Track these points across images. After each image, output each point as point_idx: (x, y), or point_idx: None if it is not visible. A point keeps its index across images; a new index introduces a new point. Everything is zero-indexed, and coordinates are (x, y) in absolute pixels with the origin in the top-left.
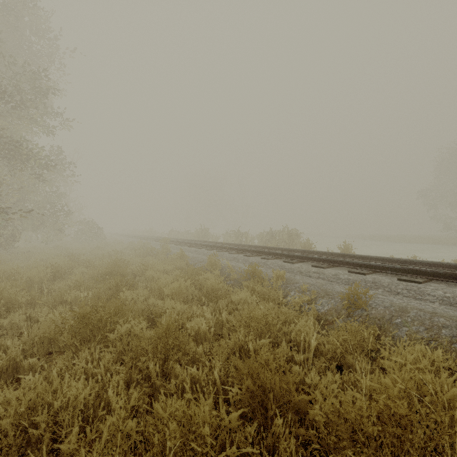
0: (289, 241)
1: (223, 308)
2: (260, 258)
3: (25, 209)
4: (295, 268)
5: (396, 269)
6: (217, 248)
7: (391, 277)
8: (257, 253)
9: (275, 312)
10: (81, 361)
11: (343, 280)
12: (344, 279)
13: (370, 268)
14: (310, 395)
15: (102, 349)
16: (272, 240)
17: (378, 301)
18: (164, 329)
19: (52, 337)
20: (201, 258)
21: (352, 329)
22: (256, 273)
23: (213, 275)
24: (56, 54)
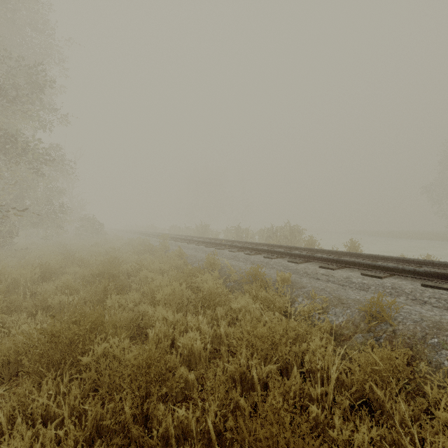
0: (291, 238)
1: (222, 316)
2: (262, 256)
3: (24, 205)
4: (301, 269)
5: (418, 272)
6: (217, 245)
7: (412, 281)
8: (258, 252)
9: (283, 326)
10: (42, 396)
11: (357, 284)
12: (358, 283)
13: (386, 270)
14: (333, 447)
15: (73, 376)
16: (273, 236)
17: (404, 313)
18: (145, 357)
19: (13, 360)
20: (199, 256)
21: (383, 356)
22: (259, 276)
23: (211, 277)
24: (56, 50)
